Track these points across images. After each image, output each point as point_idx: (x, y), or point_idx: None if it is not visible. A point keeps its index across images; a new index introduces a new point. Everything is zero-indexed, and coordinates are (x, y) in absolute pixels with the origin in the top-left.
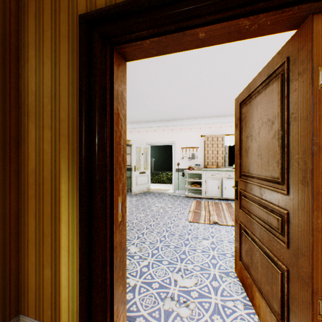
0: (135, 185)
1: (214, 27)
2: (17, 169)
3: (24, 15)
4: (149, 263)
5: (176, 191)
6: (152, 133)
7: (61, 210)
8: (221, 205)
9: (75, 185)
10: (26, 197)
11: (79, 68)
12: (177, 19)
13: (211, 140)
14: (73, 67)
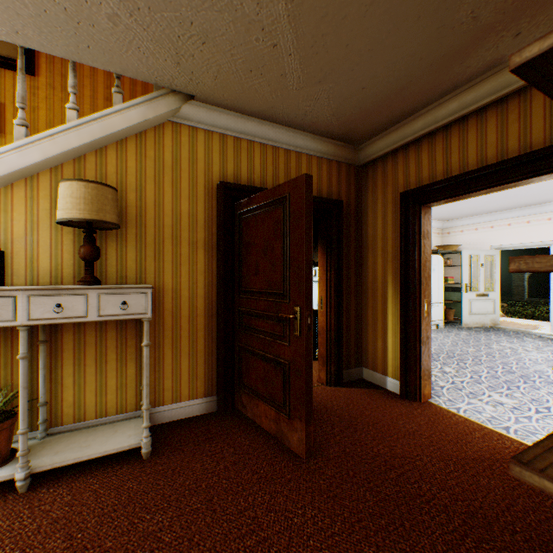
0: (466, 313)
1: (489, 189)
2: (361, 281)
3: (365, 190)
4: (463, 380)
5: None
6: (501, 229)
7: (387, 306)
8: None
9: (396, 291)
10: (366, 298)
11: (399, 223)
12: (460, 190)
13: None
14: (394, 220)
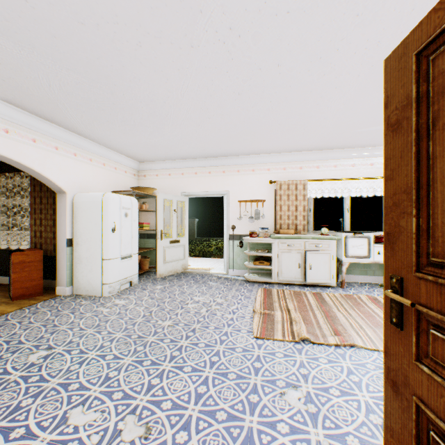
0: (161, 262)
1: None
2: None
3: None
4: None
5: (230, 272)
6: (191, 176)
7: None
8: (305, 296)
9: None
10: None
11: None
12: None
13: (286, 189)
14: None
